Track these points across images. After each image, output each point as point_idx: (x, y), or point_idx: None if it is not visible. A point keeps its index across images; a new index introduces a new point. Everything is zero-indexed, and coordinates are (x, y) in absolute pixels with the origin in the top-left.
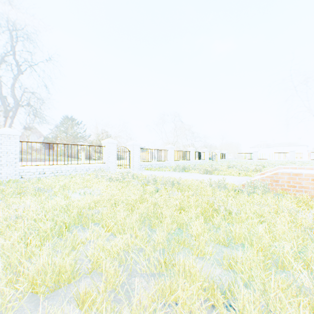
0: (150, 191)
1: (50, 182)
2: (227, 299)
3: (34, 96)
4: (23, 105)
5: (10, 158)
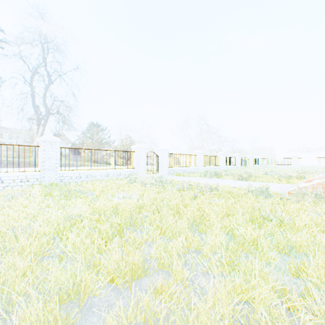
0: (188, 197)
1: (89, 186)
2: (304, 305)
3: (64, 105)
4: (54, 113)
5: (51, 163)
